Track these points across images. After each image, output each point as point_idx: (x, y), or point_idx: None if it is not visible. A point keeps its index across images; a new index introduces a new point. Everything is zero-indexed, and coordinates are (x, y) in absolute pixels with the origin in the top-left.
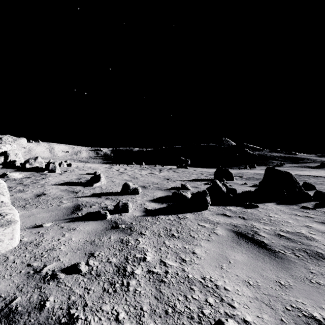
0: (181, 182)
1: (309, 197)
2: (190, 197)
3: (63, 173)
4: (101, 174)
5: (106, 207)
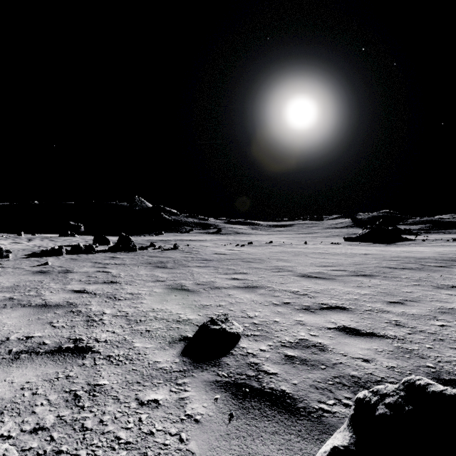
0: None
1: (133, 249)
2: (53, 251)
3: None
4: None
5: None
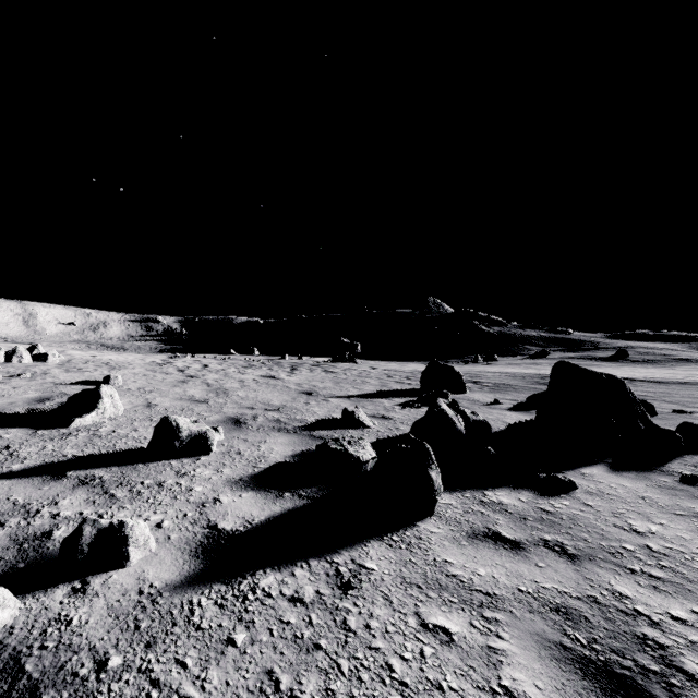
0: (342, 400)
1: (677, 442)
2: (375, 468)
3: (3, 382)
4: (105, 388)
5: (46, 536)
